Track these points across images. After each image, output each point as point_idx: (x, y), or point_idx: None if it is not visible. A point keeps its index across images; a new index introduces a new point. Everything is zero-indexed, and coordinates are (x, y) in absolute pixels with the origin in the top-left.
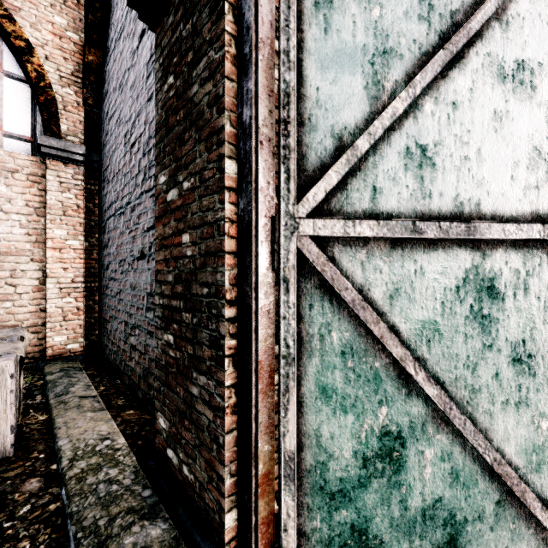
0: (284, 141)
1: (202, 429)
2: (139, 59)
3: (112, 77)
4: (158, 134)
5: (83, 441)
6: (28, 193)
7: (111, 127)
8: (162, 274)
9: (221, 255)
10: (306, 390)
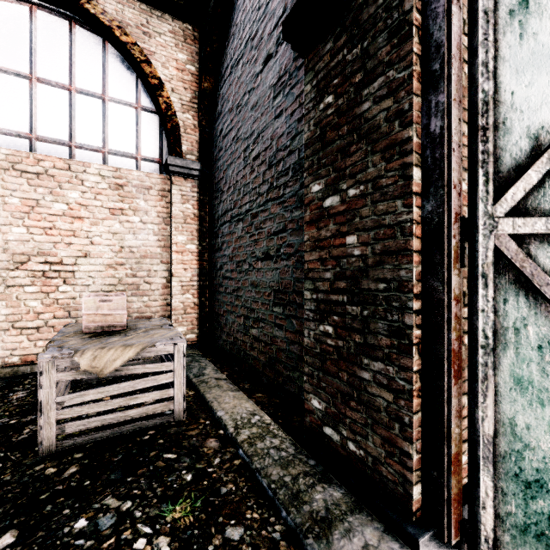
0: (483, 147)
1: (377, 409)
2: (263, 81)
3: (227, 99)
4: (310, 148)
5: (237, 414)
6: (159, 205)
7: (226, 143)
8: (315, 272)
9: (406, 254)
10: (500, 380)
